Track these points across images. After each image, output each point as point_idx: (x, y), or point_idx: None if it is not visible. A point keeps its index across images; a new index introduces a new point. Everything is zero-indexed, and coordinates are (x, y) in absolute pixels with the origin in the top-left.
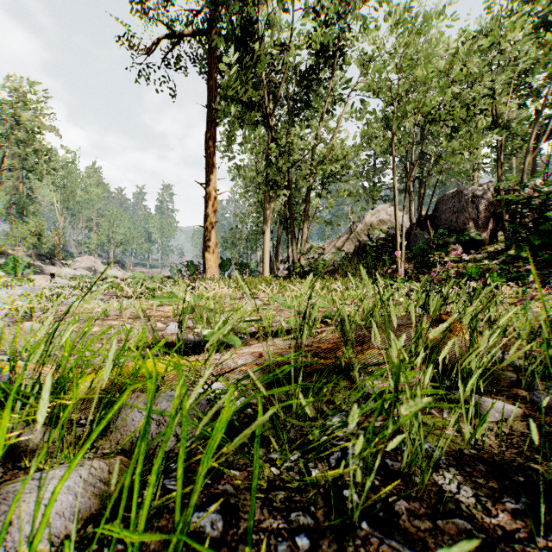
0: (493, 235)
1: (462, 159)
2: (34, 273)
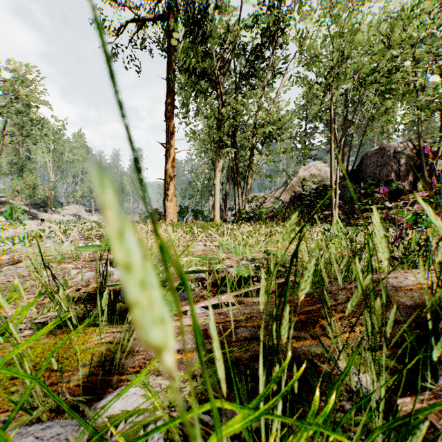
0: (413, 186)
1: (390, 116)
2: (30, 219)
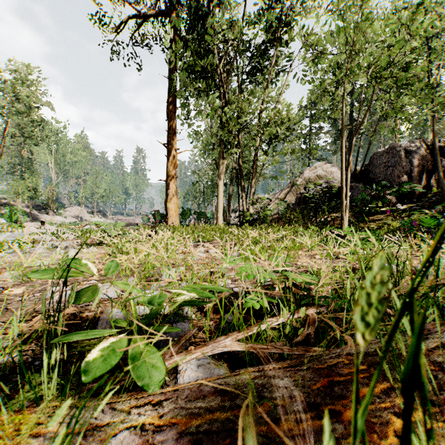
0: (426, 187)
1: (405, 113)
2: (31, 221)
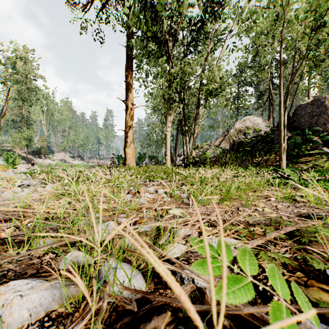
0: None
1: None
2: (27, 163)
